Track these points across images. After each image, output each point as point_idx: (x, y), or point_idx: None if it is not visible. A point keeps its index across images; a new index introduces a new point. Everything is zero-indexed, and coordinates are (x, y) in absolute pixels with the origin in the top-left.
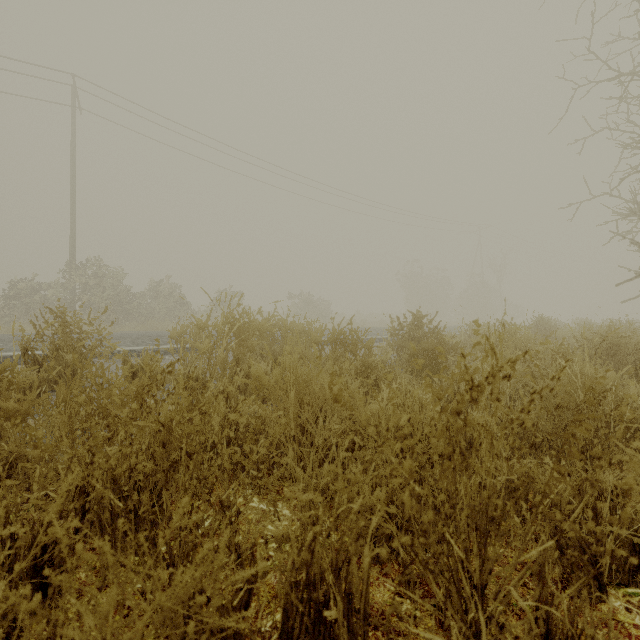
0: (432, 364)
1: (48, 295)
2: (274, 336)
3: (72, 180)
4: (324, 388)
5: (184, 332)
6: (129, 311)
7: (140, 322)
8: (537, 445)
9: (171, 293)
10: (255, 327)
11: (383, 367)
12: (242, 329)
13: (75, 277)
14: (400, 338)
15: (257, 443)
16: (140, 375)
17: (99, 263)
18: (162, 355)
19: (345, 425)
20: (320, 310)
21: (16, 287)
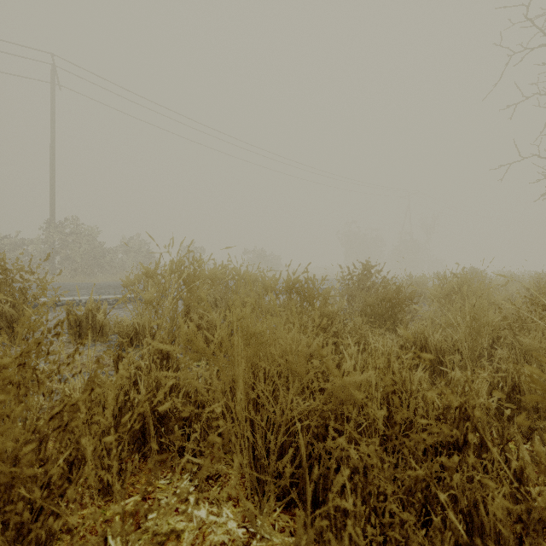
0: (388, 313)
1: (29, 250)
2: (227, 285)
3: (51, 148)
4: (283, 348)
5: (138, 281)
6: (103, 264)
7: (112, 274)
8: (540, 415)
9: (140, 248)
10: (206, 275)
11: (409, 335)
12: (192, 277)
13: (54, 234)
14: (350, 287)
15: (198, 418)
16: (20, 337)
17: (75, 222)
18: (49, 308)
19: (314, 404)
20: (271, 264)
21: (1, 243)
